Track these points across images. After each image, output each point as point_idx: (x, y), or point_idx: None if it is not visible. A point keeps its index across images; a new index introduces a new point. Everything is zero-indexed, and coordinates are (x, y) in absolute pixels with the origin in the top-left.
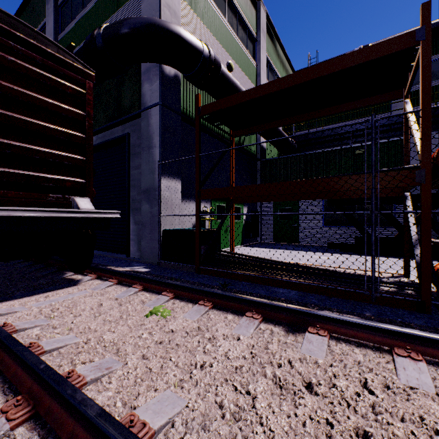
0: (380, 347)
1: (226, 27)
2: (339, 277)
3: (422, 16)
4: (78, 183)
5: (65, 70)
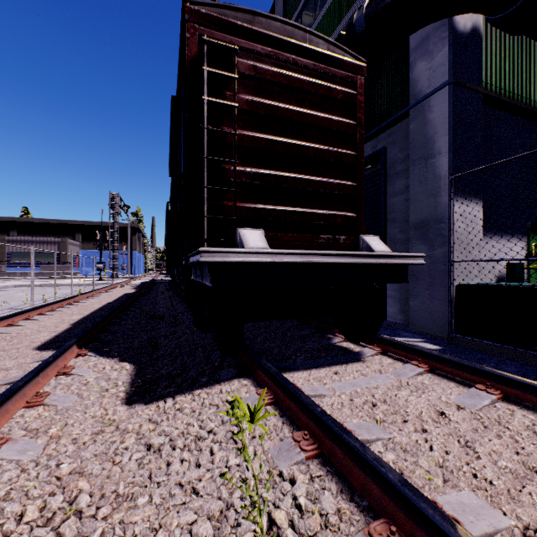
0: None
1: None
2: None
3: None
4: (348, 218)
5: (335, 71)
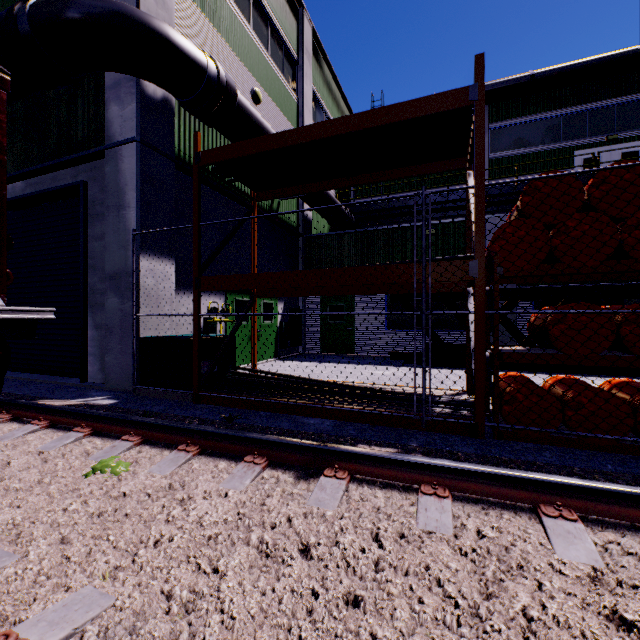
0: (408, 486)
1: (251, 37)
2: (387, 398)
3: (476, 71)
4: None
5: None
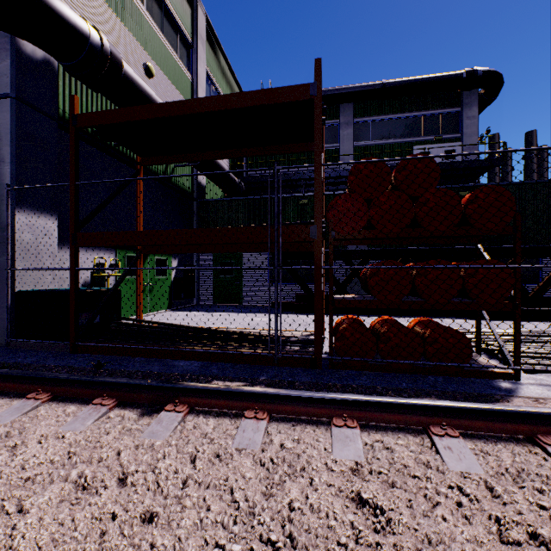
0: (239, 412)
1: (144, 15)
2: (250, 340)
3: (316, 72)
4: None
5: None
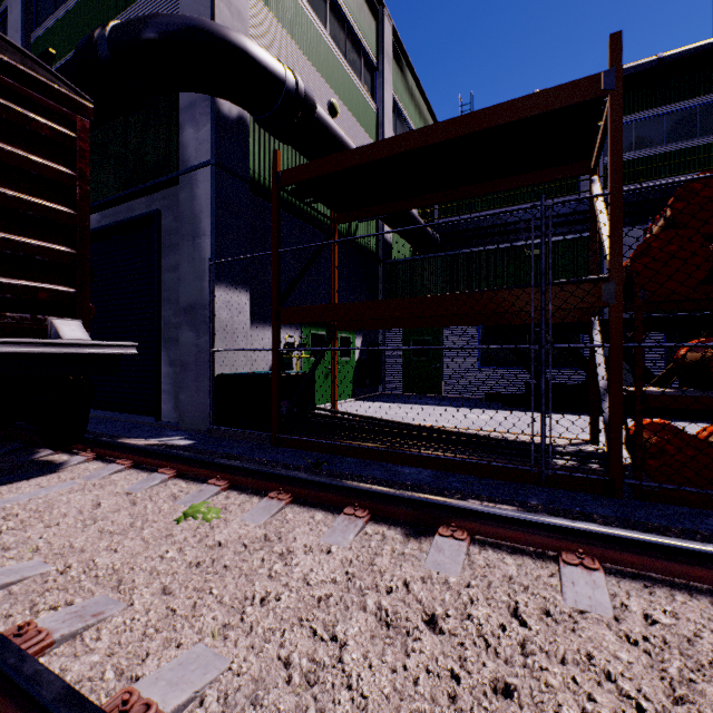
0: (543, 552)
1: (327, 43)
2: (495, 447)
3: (611, 54)
4: (62, 294)
5: (37, 96)
